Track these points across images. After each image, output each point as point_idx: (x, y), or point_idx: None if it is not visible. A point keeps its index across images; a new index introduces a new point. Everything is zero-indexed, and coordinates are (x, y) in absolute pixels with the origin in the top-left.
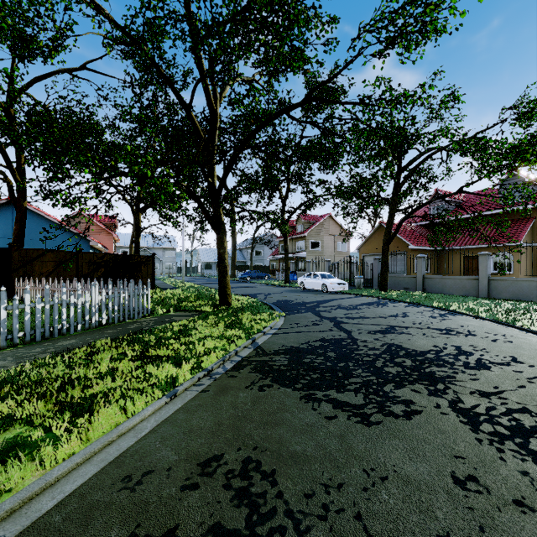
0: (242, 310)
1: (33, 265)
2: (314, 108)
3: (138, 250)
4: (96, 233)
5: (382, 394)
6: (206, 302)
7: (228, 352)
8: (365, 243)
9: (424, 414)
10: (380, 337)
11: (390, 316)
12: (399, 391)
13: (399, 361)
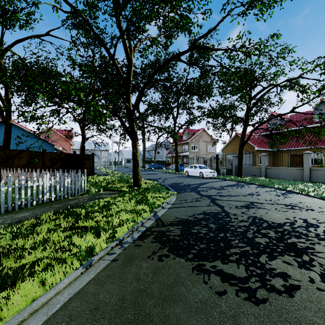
0: (148, 190)
1: (13, 160)
2: (194, 60)
3: (84, 151)
4: (59, 141)
5: (260, 266)
6: (125, 184)
7: (136, 223)
8: (226, 146)
9: (302, 289)
10: (245, 211)
11: (248, 195)
12: (273, 262)
13: (265, 232)
